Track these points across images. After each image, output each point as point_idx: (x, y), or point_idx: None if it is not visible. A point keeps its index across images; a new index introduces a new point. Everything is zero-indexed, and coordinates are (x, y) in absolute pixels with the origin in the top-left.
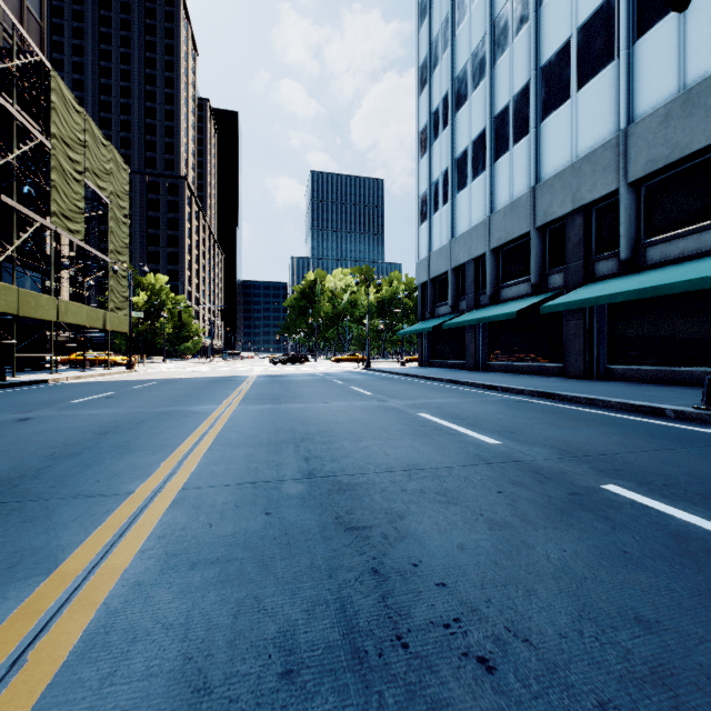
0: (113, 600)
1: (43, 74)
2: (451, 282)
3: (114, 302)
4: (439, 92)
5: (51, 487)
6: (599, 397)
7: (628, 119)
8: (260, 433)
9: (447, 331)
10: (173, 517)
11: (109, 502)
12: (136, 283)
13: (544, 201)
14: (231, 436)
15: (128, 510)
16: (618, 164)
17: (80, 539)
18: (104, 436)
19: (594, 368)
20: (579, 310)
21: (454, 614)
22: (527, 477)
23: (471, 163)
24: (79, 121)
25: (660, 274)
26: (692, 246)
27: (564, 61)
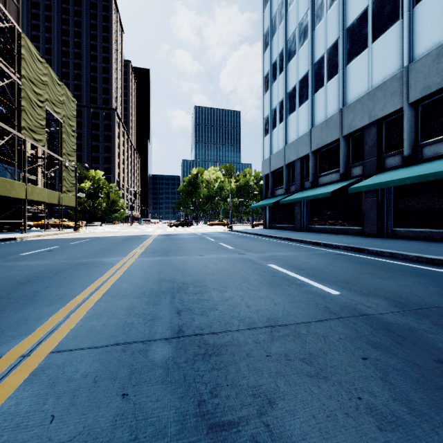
0: None
1: (17, 36)
2: (285, 174)
3: (66, 187)
4: (277, 50)
5: None
6: (398, 251)
7: (409, 59)
8: (146, 283)
9: (282, 205)
10: (18, 401)
11: None
12: (83, 176)
13: (349, 118)
14: (123, 285)
15: None
16: (402, 91)
17: None
18: (22, 285)
19: (384, 230)
20: (373, 191)
21: None
22: (381, 335)
23: (298, 95)
24: (41, 68)
25: (435, 165)
26: None
27: (363, 23)
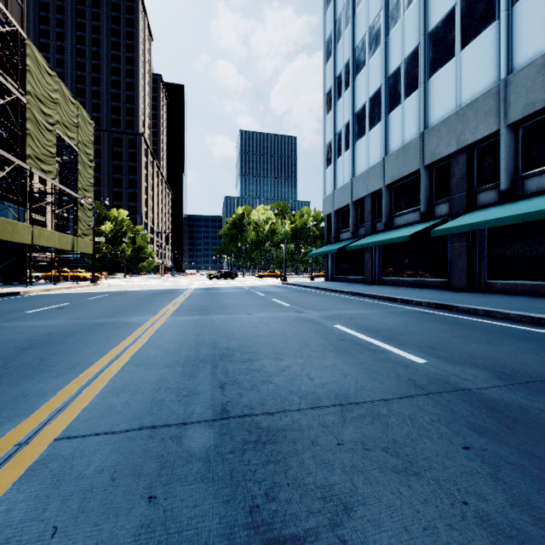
0: None
1: (20, 43)
2: (352, 213)
3: (82, 229)
4: (342, 60)
5: None
6: (496, 309)
7: (507, 70)
8: (180, 349)
9: (348, 253)
10: (10, 506)
11: None
12: (103, 216)
13: (432, 144)
14: (151, 352)
15: None
16: (498, 109)
17: None
18: (24, 351)
19: (476, 282)
20: (462, 234)
21: None
22: (485, 417)
23: (369, 116)
24: (51, 82)
25: (541, 201)
26: None
27: (450, 26)
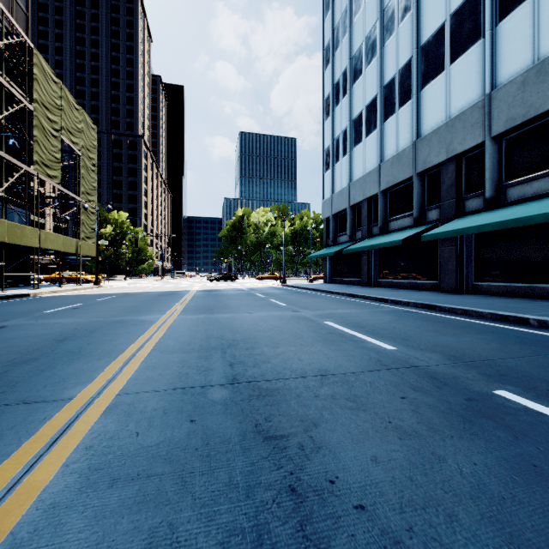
0: (22, 528)
1: (27, 52)
2: (349, 217)
3: (85, 233)
4: (340, 68)
5: (1, 392)
6: (472, 308)
7: (491, 86)
8: (194, 340)
9: (346, 255)
10: (104, 424)
11: (49, 409)
12: (103, 218)
13: (424, 152)
14: (169, 342)
15: (64, 417)
16: (483, 122)
17: (10, 450)
18: (62, 342)
19: (464, 284)
20: (452, 238)
21: (377, 548)
22: (425, 382)
23: (365, 123)
24: (56, 90)
25: (519, 209)
26: (544, 186)
27: (440, 41)
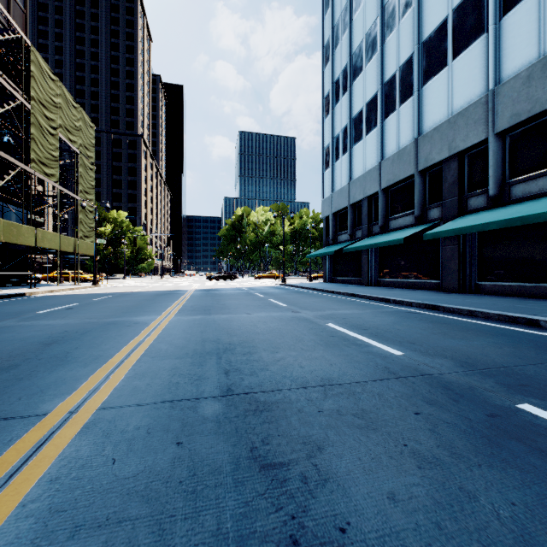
0: None
1: (24, 49)
2: (349, 216)
3: (83, 231)
4: (339, 66)
5: None
6: (478, 309)
7: (495, 81)
8: (188, 344)
9: (346, 254)
10: (77, 448)
11: (18, 427)
12: (102, 217)
13: (425, 150)
14: (162, 346)
15: (32, 438)
16: (487, 118)
17: None
18: (49, 346)
19: (467, 284)
20: (454, 237)
21: None
22: (439, 393)
23: (365, 121)
24: (53, 87)
25: (524, 207)
26: None
27: (442, 36)
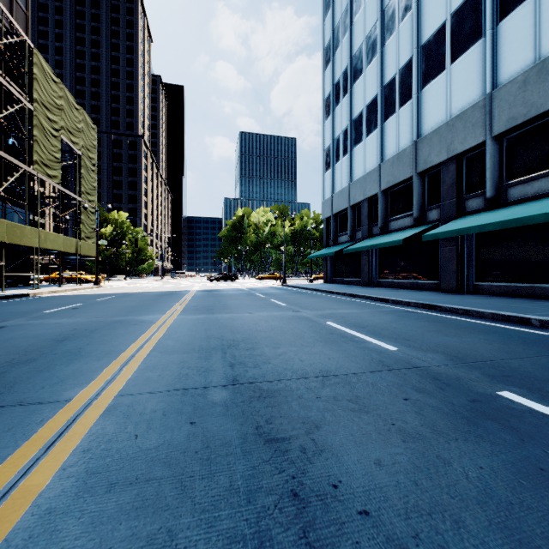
0: (17, 535)
1: (27, 52)
2: (350, 217)
3: (85, 233)
4: (340, 68)
5: None
6: (473, 308)
7: (492, 85)
8: (194, 340)
9: (346, 255)
10: (103, 427)
11: (46, 410)
12: (103, 218)
13: (424, 152)
14: (169, 342)
15: (61, 419)
16: (484, 122)
17: (7, 453)
18: (61, 342)
19: (465, 284)
20: (452, 238)
21: None
22: (428, 383)
23: (365, 123)
24: (56, 89)
25: (520, 209)
26: (546, 186)
27: (441, 40)
